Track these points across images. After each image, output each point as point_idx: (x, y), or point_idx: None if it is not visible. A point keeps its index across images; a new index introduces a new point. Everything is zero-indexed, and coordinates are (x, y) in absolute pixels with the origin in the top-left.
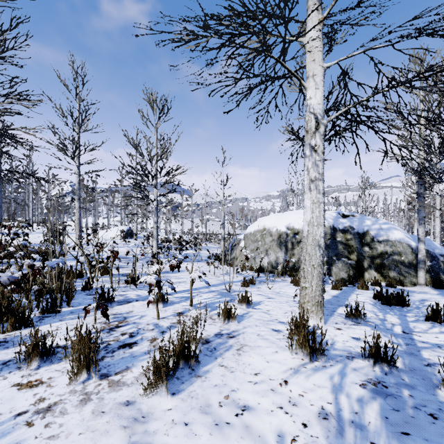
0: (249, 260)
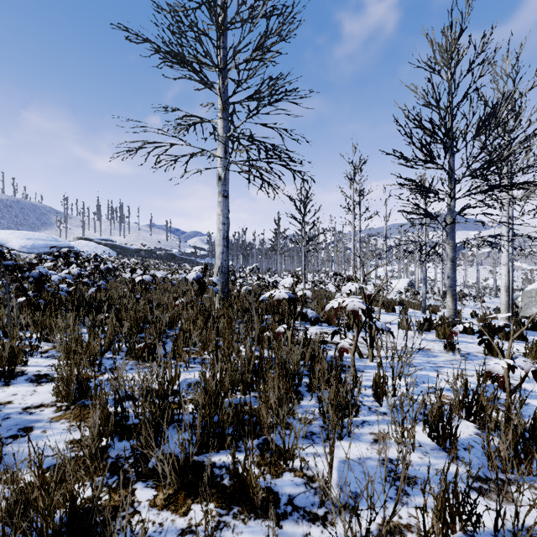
0: (522, 311)
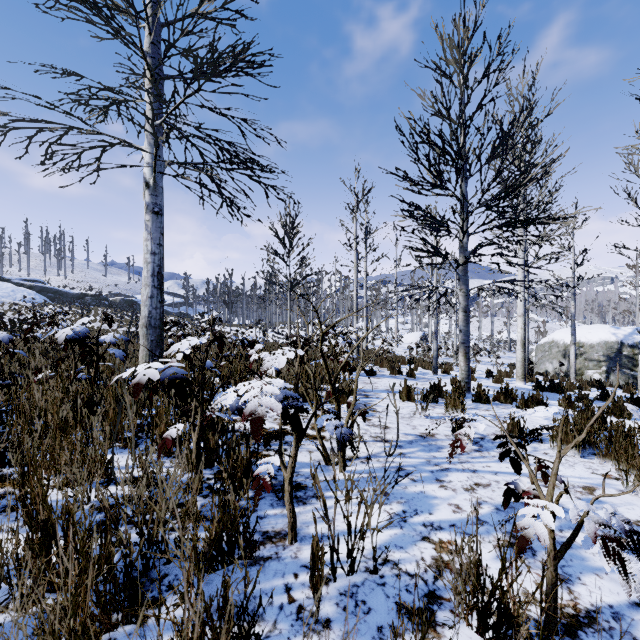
0: (536, 367)
